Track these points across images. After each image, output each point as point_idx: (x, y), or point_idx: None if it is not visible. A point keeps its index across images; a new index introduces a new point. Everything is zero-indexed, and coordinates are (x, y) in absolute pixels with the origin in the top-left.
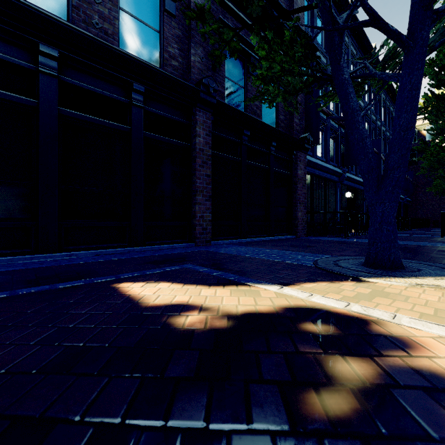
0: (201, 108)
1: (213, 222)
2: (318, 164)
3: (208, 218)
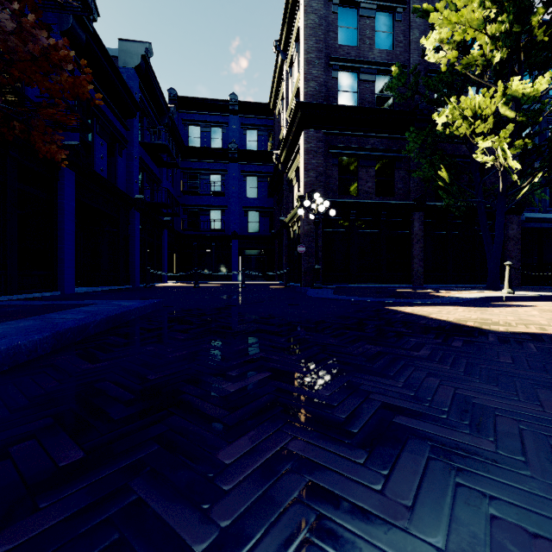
0: (416, 212)
1: (424, 274)
2: (545, 218)
3: (421, 271)
